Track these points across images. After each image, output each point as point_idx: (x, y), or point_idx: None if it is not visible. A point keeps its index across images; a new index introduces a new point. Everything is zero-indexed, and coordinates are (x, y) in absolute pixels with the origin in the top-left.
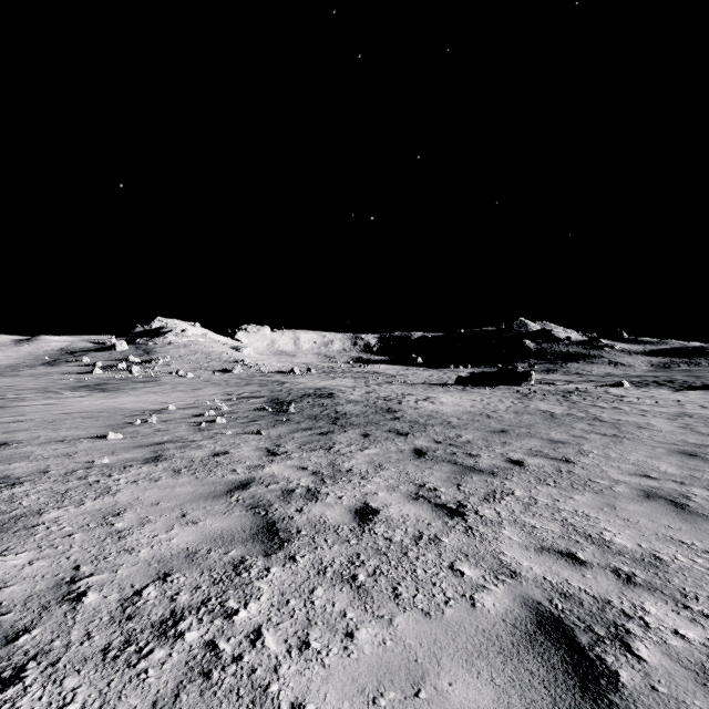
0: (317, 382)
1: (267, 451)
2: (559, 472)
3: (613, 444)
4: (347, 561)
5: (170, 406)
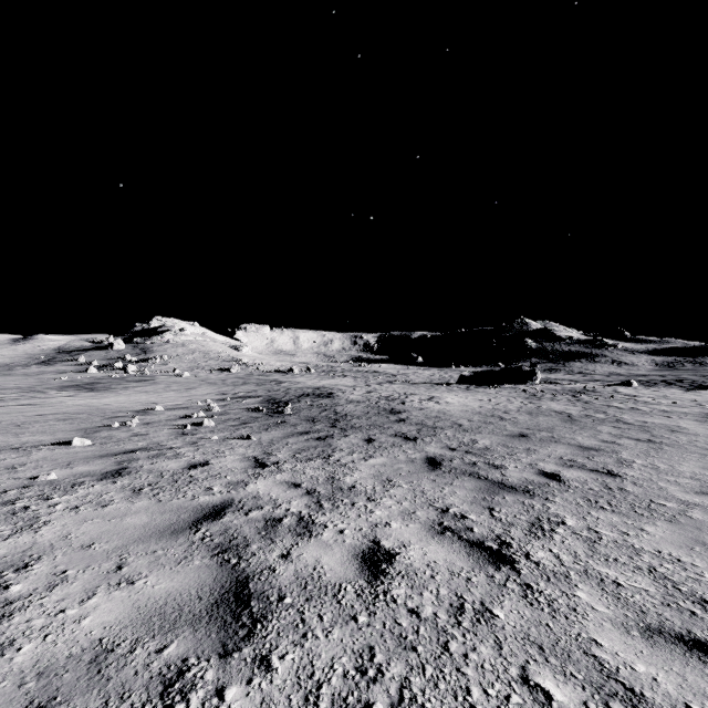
0: (316, 381)
1: (255, 461)
2: (609, 490)
3: (654, 452)
4: (354, 666)
5: (157, 406)
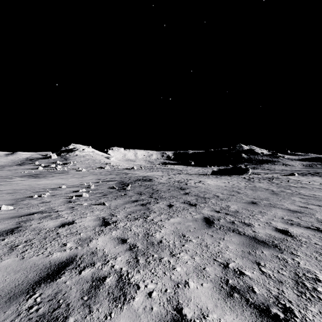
0: (144, 173)
1: (102, 220)
2: None
3: None
4: None
5: (62, 186)
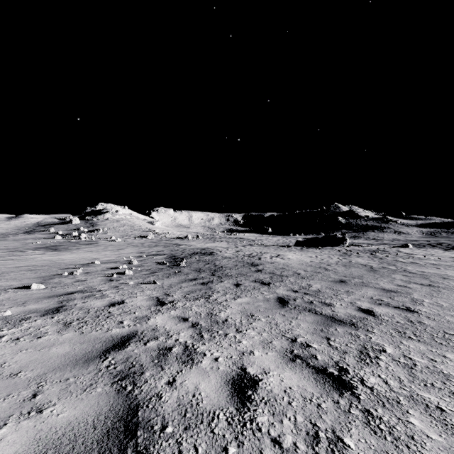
0: (203, 244)
1: (157, 300)
2: (411, 323)
3: (435, 293)
4: None
5: (96, 261)
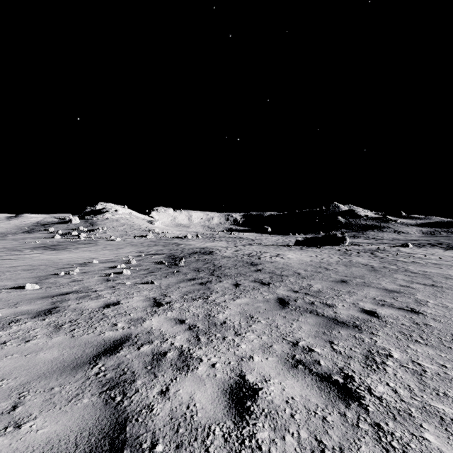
0: (202, 244)
1: (153, 301)
2: (417, 325)
3: (439, 294)
4: None
5: (93, 260)
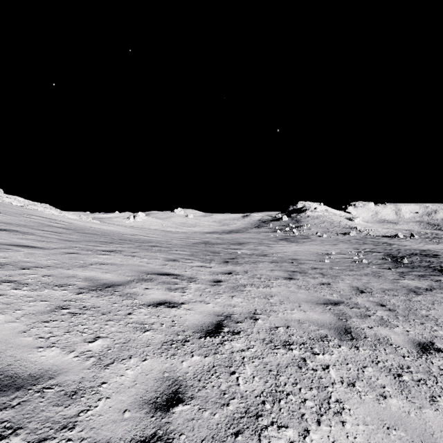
0: (421, 245)
1: (399, 276)
2: None
3: None
4: None
5: (332, 252)
